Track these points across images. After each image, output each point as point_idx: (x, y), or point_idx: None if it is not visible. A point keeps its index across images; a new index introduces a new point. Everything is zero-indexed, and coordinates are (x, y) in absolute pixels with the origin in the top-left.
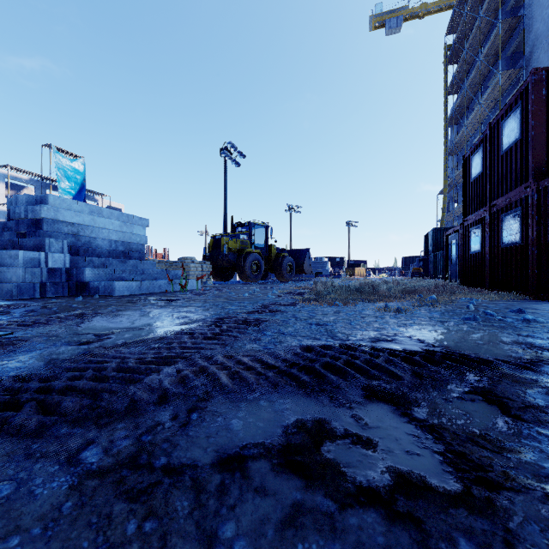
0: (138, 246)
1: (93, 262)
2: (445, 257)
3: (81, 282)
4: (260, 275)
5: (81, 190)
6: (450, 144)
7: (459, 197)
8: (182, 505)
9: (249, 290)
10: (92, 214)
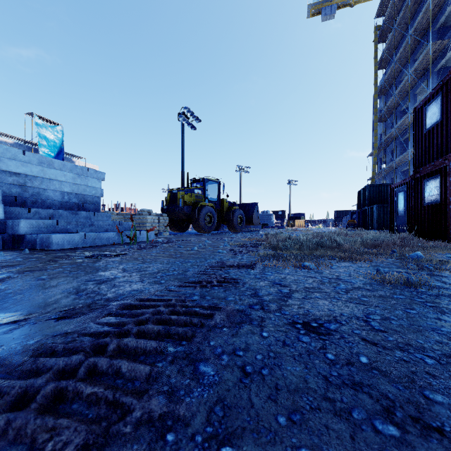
0: (93, 198)
1: (40, 214)
2: (390, 209)
3: (18, 235)
4: (213, 227)
5: (60, 152)
6: (378, 113)
7: (387, 158)
8: None
9: (200, 242)
10: (41, 164)
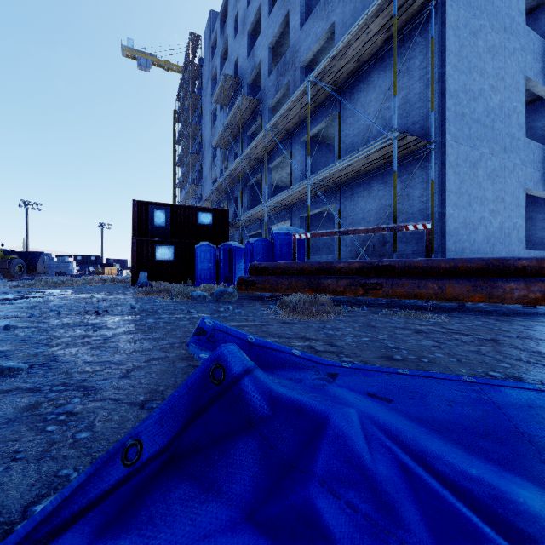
0: None
1: None
2: None
3: None
4: None
5: None
6: None
7: None
8: None
9: None
10: None
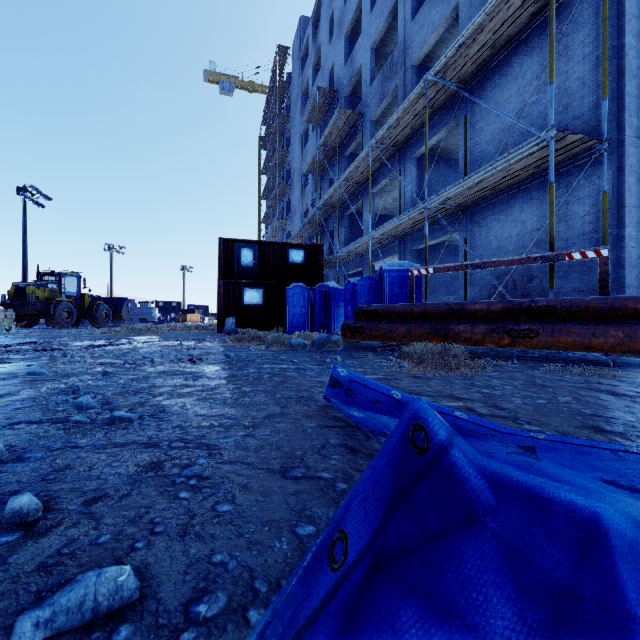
0: None
1: None
2: None
3: None
4: (72, 322)
5: None
6: None
7: None
8: (73, 346)
9: (66, 332)
10: None
